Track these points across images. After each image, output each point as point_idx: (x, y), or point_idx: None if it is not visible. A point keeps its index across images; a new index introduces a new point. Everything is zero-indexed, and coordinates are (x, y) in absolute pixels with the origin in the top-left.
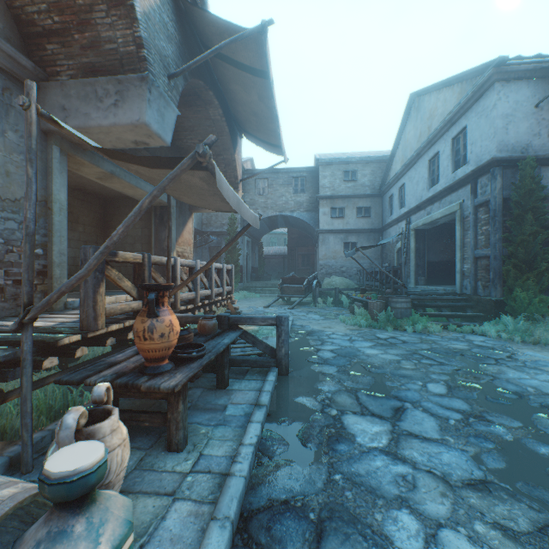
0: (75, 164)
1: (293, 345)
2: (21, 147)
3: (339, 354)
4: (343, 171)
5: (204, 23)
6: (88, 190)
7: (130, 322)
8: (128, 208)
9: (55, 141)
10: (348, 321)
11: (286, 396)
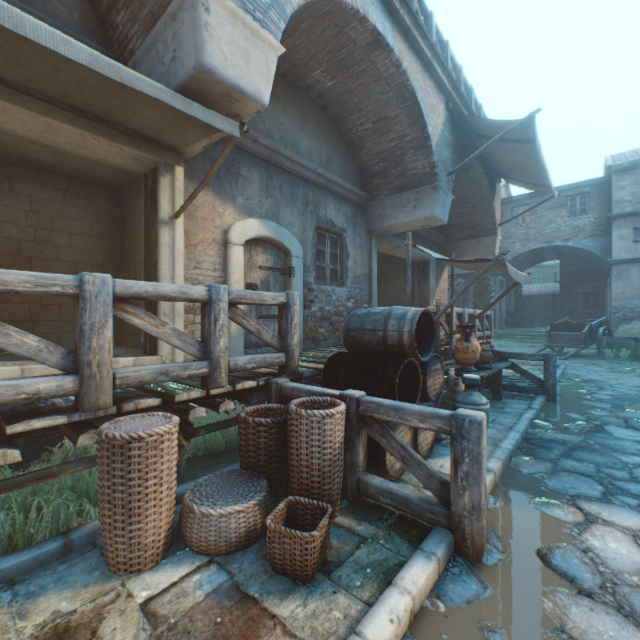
0: (377, 245)
1: (562, 387)
2: (360, 244)
3: (617, 398)
4: None
5: (474, 121)
6: None
7: None
8: (393, 266)
9: (373, 236)
10: None
11: (552, 411)
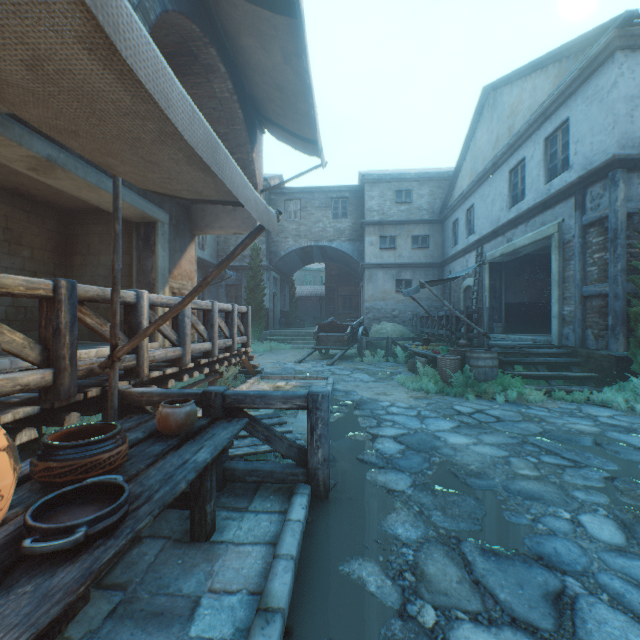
0: None
1: (335, 427)
2: None
3: (408, 446)
4: (395, 190)
5: None
6: (36, 196)
7: (18, 412)
8: (100, 226)
9: None
10: (410, 384)
11: (325, 561)
